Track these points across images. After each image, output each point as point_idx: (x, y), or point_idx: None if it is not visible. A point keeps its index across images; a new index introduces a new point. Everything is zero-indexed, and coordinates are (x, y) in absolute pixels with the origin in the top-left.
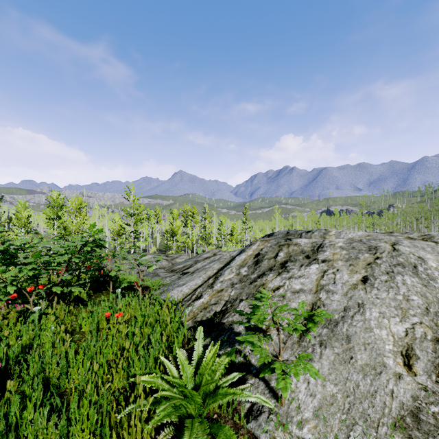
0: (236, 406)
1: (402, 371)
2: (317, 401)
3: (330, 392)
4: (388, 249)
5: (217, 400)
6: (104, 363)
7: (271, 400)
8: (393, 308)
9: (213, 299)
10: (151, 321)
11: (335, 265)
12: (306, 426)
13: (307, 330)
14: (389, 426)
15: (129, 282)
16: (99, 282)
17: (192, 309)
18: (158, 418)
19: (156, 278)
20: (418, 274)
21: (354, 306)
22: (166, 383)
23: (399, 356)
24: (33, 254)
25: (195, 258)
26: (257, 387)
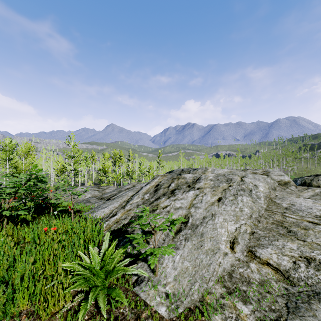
0: (128, 279)
1: (228, 251)
2: (177, 272)
3: (185, 266)
4: (238, 180)
5: (112, 274)
6: (40, 260)
7: (150, 274)
8: (232, 216)
9: (124, 216)
10: (78, 232)
11: (204, 191)
12: (168, 286)
13: (179, 232)
14: (215, 281)
15: (63, 207)
16: (42, 208)
17: (108, 223)
18: (73, 286)
19: (87, 204)
20: (251, 195)
21: (210, 216)
22: (81, 267)
23: (228, 243)
24: None
25: (119, 189)
26: (143, 267)
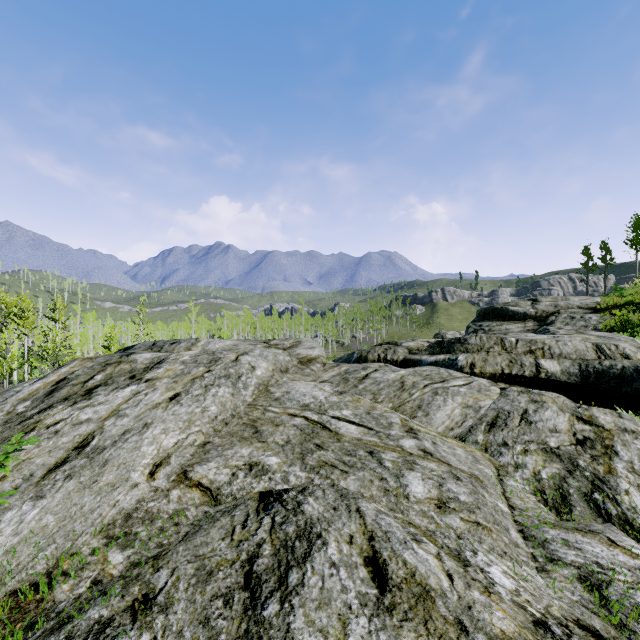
0: None
1: (143, 480)
2: (19, 538)
3: (44, 523)
4: (229, 360)
5: None
6: None
7: None
8: (182, 422)
9: None
10: None
11: (156, 384)
12: None
13: (60, 466)
14: (94, 534)
15: None
16: None
17: None
18: None
19: None
20: (237, 384)
21: (139, 428)
22: None
23: (150, 467)
24: None
25: None
26: None
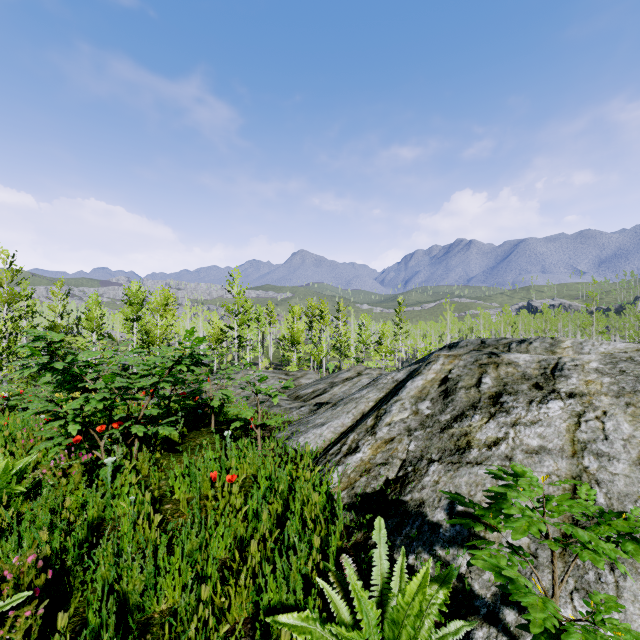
0: None
1: None
2: None
3: None
4: None
5: None
6: (215, 572)
7: None
8: None
9: (379, 455)
10: (281, 489)
11: (596, 404)
12: None
13: None
14: None
15: (242, 421)
16: (196, 416)
17: (344, 469)
18: None
19: (275, 410)
20: None
21: None
22: (330, 634)
23: None
24: (105, 375)
25: (330, 379)
26: None
